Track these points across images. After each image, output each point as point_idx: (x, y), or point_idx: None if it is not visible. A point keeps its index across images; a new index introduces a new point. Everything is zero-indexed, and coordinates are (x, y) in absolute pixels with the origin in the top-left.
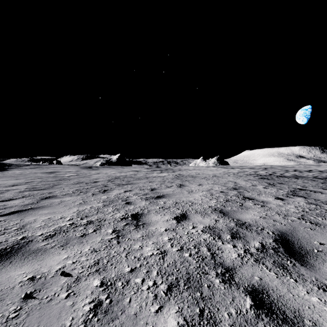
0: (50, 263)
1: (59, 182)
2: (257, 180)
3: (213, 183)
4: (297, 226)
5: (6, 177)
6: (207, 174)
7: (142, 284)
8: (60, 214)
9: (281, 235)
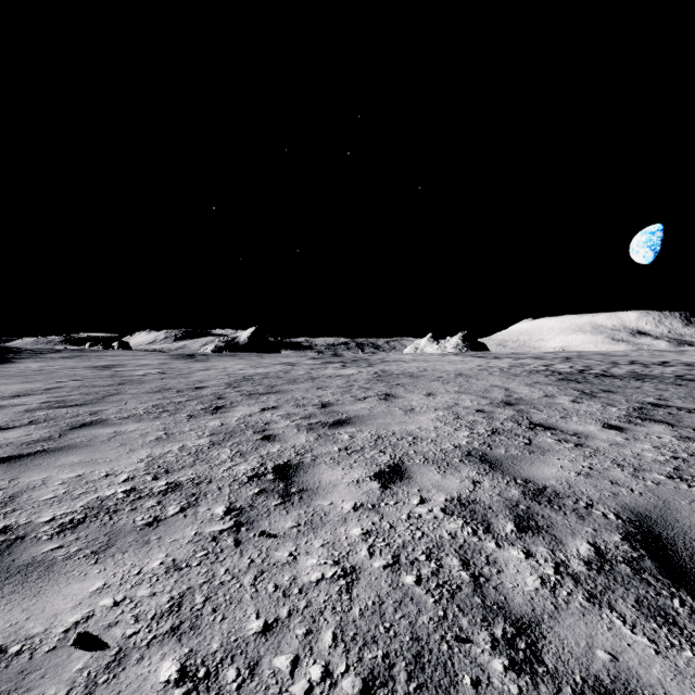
0: (56, 605)
1: (119, 389)
2: (555, 383)
3: (459, 390)
4: (672, 496)
5: (7, 376)
6: (443, 372)
7: (292, 677)
8: (107, 465)
9: (638, 523)
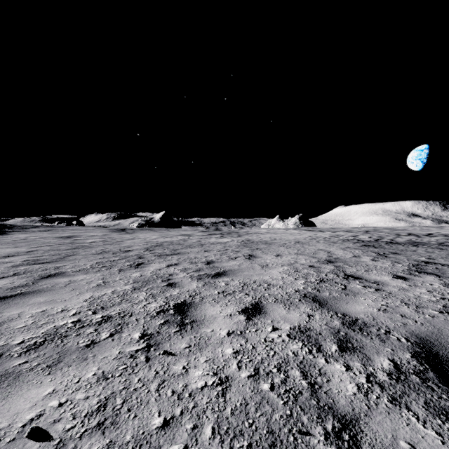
0: (18, 406)
1: (75, 251)
2: (360, 248)
3: (297, 252)
4: (443, 326)
5: (2, 243)
6: (286, 240)
7: None
8: (63, 303)
9: (422, 345)
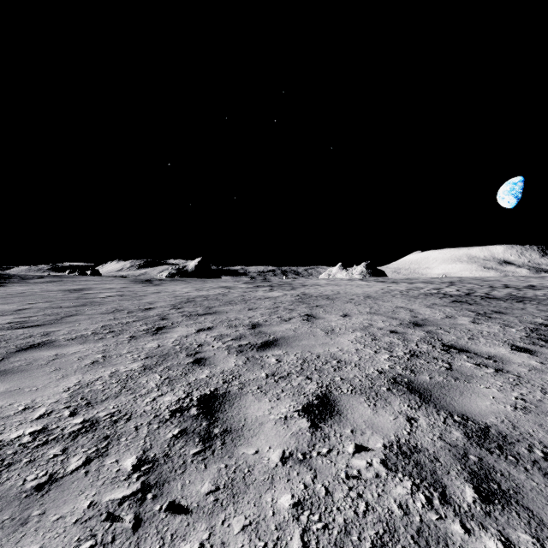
0: None
1: (79, 310)
2: (450, 305)
3: (370, 311)
4: None
5: None
6: (353, 294)
7: None
8: (30, 395)
9: None
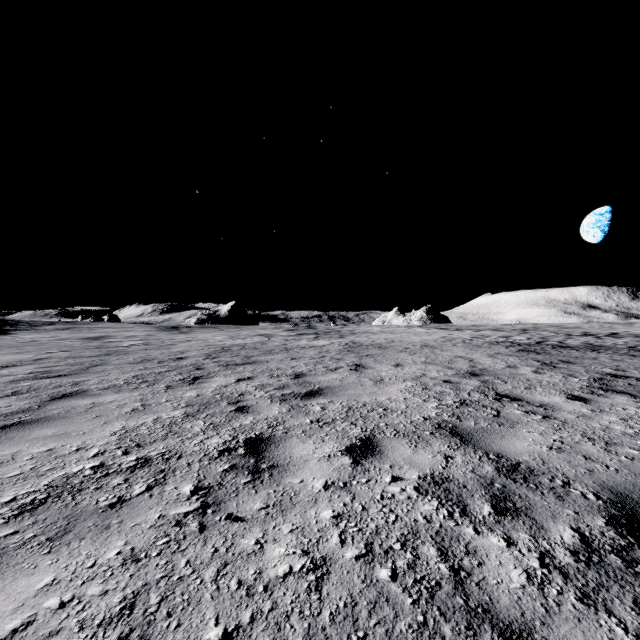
0: None
1: (104, 359)
2: (515, 354)
3: (425, 361)
4: None
5: (1, 347)
6: (409, 343)
7: None
8: (80, 438)
9: (620, 504)
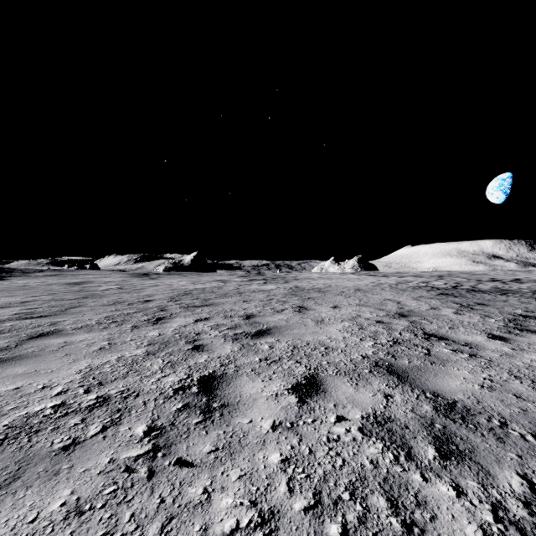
0: None
1: (81, 302)
2: (436, 297)
3: (359, 303)
4: None
5: None
6: (344, 287)
7: None
8: (47, 376)
9: None
